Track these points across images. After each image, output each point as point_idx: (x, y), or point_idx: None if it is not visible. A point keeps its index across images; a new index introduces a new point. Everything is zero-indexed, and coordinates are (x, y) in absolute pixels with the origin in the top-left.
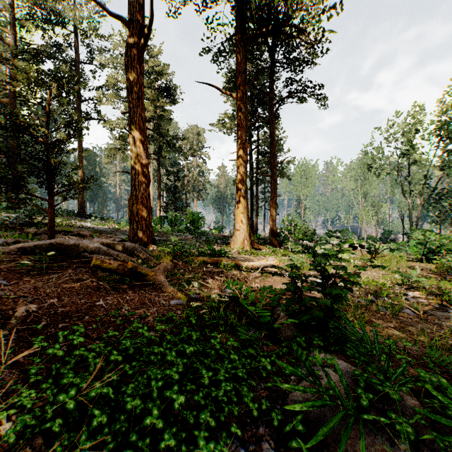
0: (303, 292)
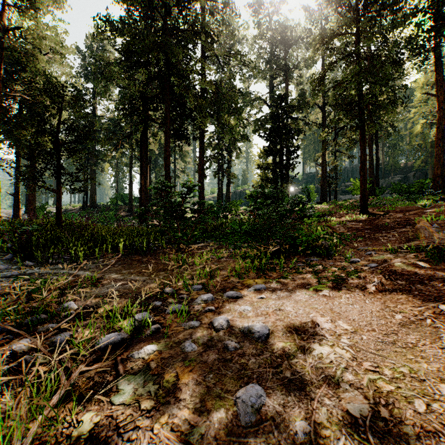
0: (294, 297)
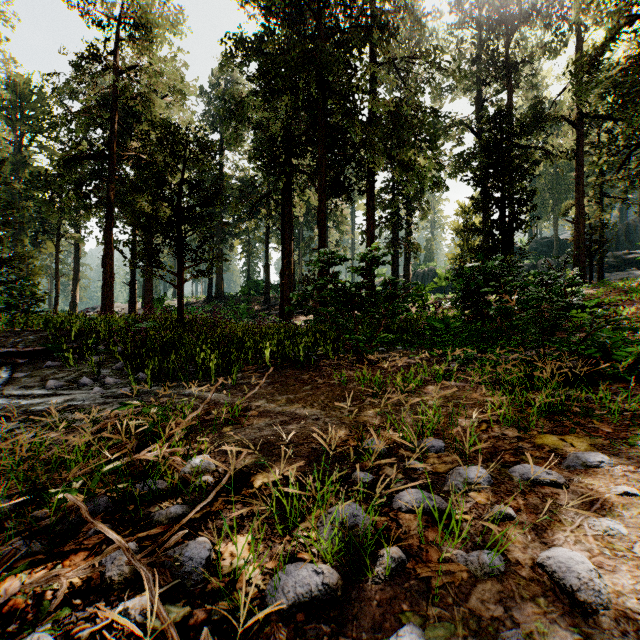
0: None
